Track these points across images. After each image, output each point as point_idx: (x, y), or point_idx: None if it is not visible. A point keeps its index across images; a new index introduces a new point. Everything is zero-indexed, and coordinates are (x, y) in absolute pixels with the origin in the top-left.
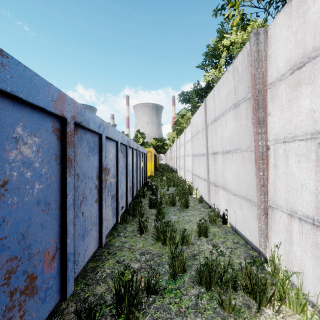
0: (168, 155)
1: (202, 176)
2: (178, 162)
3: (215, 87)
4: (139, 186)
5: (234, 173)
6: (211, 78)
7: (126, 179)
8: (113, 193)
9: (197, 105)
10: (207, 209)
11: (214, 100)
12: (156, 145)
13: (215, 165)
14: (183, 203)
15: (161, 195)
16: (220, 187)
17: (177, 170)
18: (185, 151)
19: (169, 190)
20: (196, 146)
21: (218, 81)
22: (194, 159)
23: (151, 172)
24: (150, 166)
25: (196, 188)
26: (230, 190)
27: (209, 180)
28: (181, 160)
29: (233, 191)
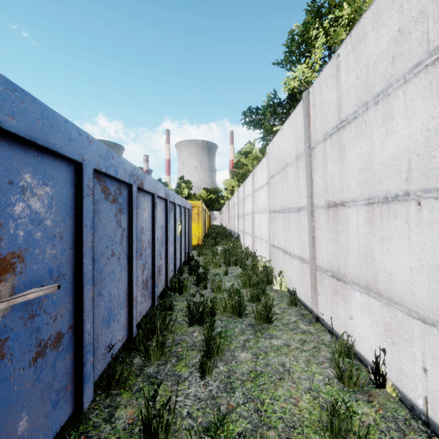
0: (224, 212)
1: (295, 251)
2: (241, 223)
3: (341, 46)
4: (172, 268)
5: (430, 258)
6: (298, 82)
7: (130, 265)
8: (55, 329)
9: (273, 130)
10: (313, 326)
11: (338, 80)
12: (207, 199)
13: (338, 232)
14: (260, 312)
15: (215, 287)
16: (354, 285)
17: (239, 236)
18: (254, 205)
19: (229, 272)
20: (279, 194)
21: (356, 24)
22: (275, 219)
23: (199, 239)
24: (197, 230)
25: (278, 271)
26: (404, 302)
27: (316, 262)
28: (246, 219)
29: (418, 308)
